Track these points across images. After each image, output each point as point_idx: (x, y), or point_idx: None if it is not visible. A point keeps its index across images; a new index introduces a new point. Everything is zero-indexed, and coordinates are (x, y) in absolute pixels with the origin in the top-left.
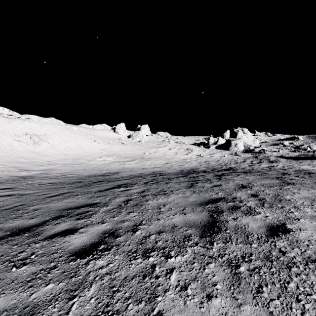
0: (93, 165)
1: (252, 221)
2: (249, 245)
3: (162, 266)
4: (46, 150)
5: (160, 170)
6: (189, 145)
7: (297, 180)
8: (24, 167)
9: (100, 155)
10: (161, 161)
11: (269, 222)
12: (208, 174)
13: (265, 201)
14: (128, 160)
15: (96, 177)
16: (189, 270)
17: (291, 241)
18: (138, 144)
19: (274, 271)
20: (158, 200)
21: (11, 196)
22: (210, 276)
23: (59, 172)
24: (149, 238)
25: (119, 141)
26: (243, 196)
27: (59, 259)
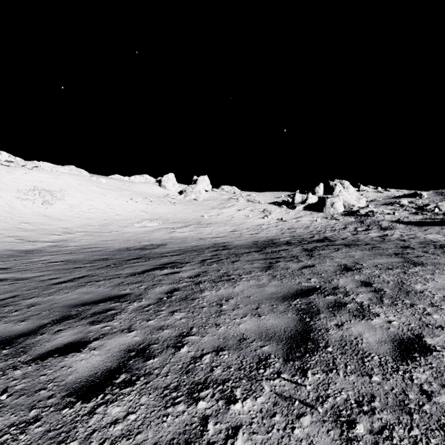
0: (128, 234)
1: (368, 331)
2: (367, 377)
3: (219, 420)
4: (61, 212)
5: (224, 241)
6: (266, 205)
7: (427, 258)
8: (28, 236)
9: (140, 219)
10: (226, 228)
11: (395, 332)
12: (294, 248)
13: (384, 294)
14: (179, 226)
15: (131, 252)
16: (266, 431)
17: (437, 370)
18: (194, 203)
19: (418, 436)
20: (219, 291)
21: (2, 281)
22: (304, 444)
23: (79, 243)
24: (200, 362)
25: (166, 199)
26: (348, 285)
27: (46, 402)
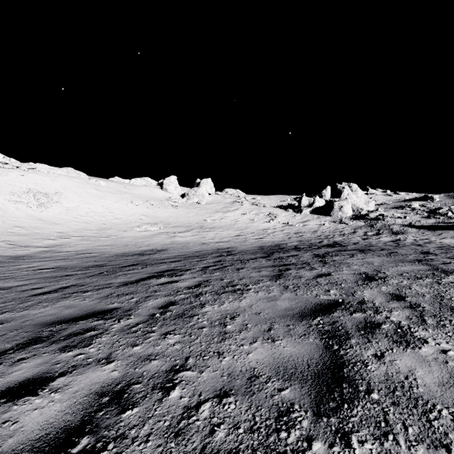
0: (127, 238)
1: (419, 366)
2: (444, 450)
3: None
4: (57, 216)
5: (228, 246)
6: (271, 208)
7: None
8: (20, 241)
9: (140, 223)
10: (230, 232)
11: None
12: (304, 253)
13: (424, 311)
14: (181, 231)
15: (128, 257)
16: None
17: None
18: (197, 207)
19: None
20: (223, 305)
21: None
22: None
23: (74, 248)
24: (196, 415)
25: (168, 202)
26: (376, 299)
27: None
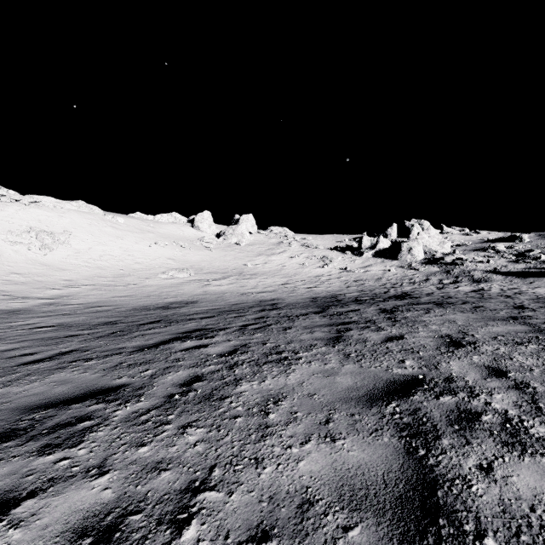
0: (149, 287)
1: None
2: None
3: None
4: (64, 260)
5: (273, 297)
6: (325, 250)
7: None
8: (17, 291)
9: (166, 269)
10: (275, 280)
11: None
12: (367, 308)
13: (537, 394)
14: (216, 278)
15: (149, 312)
16: None
17: None
18: (235, 248)
19: None
20: (264, 382)
21: None
22: None
23: (84, 300)
24: None
25: (200, 243)
26: (469, 374)
27: None
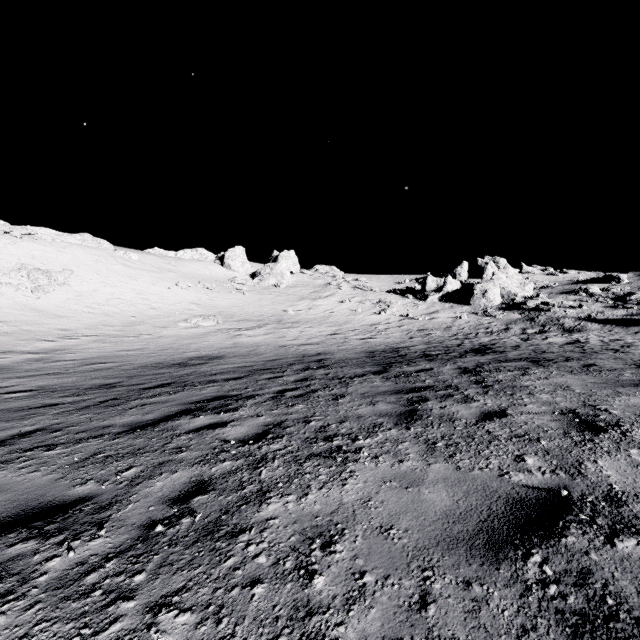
0: (166, 339)
1: None
2: None
3: None
4: (61, 305)
5: (319, 351)
6: (382, 293)
7: None
8: None
9: (188, 316)
10: (321, 329)
11: None
12: (442, 366)
13: None
14: (249, 327)
15: (160, 370)
16: None
17: None
18: (274, 291)
19: None
20: (306, 498)
21: None
22: None
23: (81, 355)
24: None
25: (231, 285)
26: None
27: None
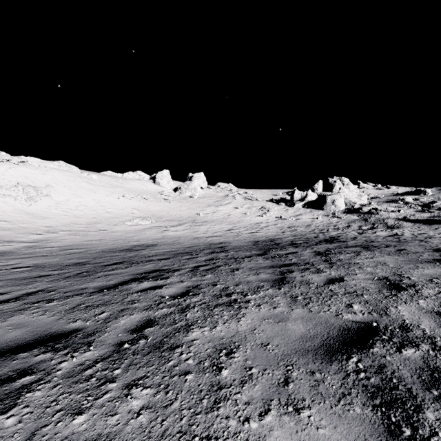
0: (117, 233)
1: None
2: None
3: None
4: (45, 210)
5: (220, 241)
6: (263, 202)
7: None
8: (4, 236)
9: (131, 217)
10: (222, 226)
11: None
12: (303, 250)
13: None
14: (173, 225)
15: (114, 254)
16: None
17: None
18: (189, 200)
19: None
20: (215, 328)
21: None
22: None
23: (60, 244)
24: None
25: (160, 196)
26: (422, 322)
27: None
